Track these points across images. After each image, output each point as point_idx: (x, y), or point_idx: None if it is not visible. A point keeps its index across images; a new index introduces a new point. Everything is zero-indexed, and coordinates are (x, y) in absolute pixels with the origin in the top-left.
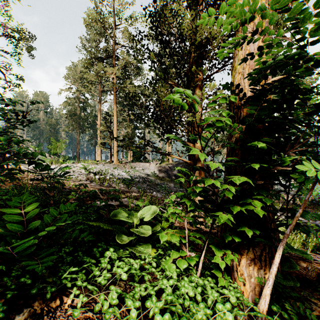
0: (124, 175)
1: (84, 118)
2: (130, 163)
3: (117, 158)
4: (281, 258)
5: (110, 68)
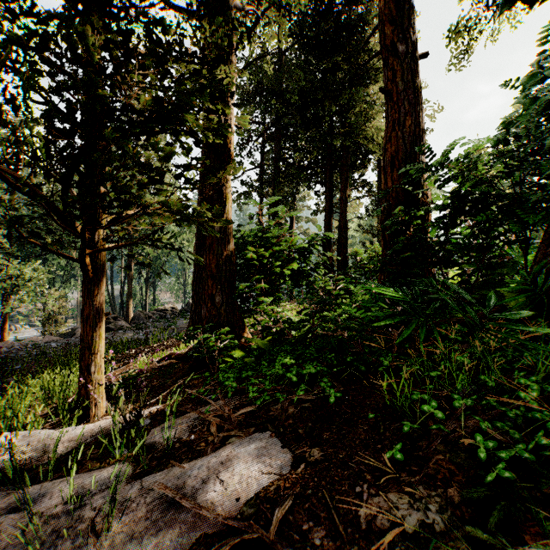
0: None
1: None
2: None
3: None
4: None
5: None
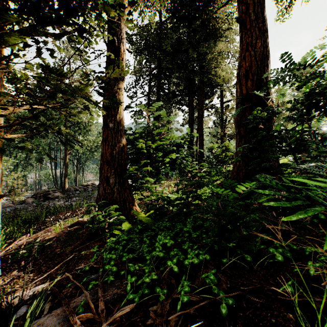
0: None
1: None
2: None
3: None
4: None
5: None
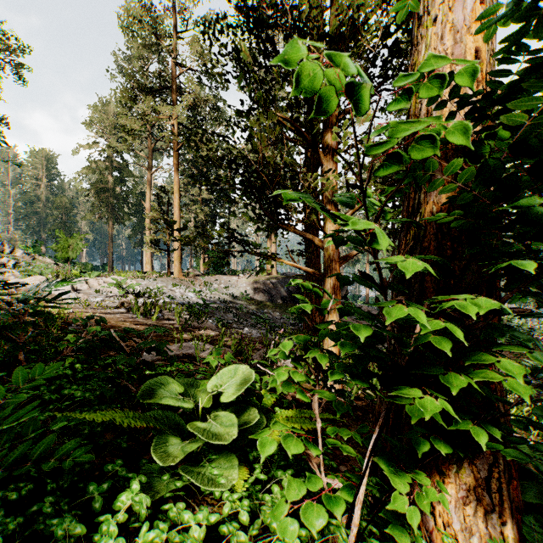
0: (192, 298)
1: (121, 197)
2: (204, 277)
3: (179, 267)
4: (516, 471)
5: (167, 107)
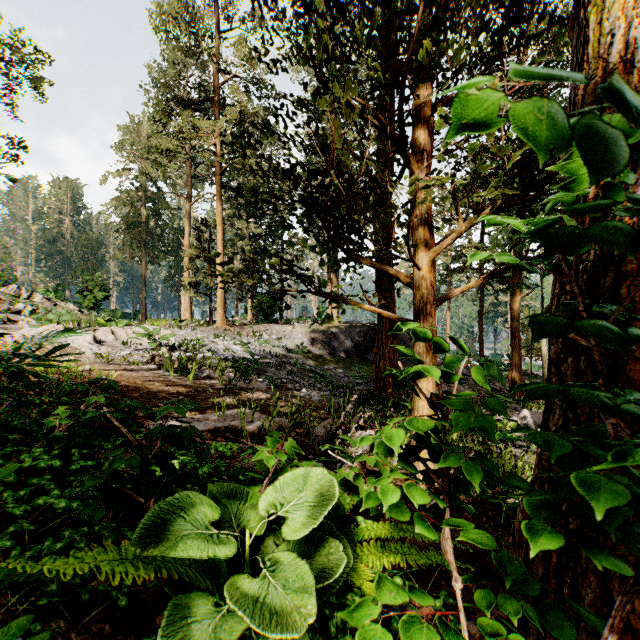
0: (238, 352)
1: (155, 233)
2: (252, 326)
3: (223, 314)
4: None
5: (208, 122)
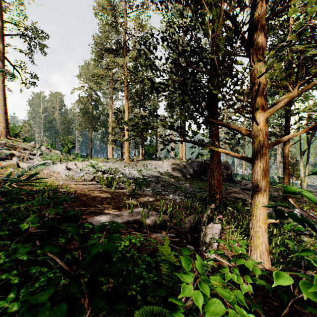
0: (136, 174)
1: (96, 116)
2: (142, 161)
3: (128, 155)
4: None
5: (121, 59)
